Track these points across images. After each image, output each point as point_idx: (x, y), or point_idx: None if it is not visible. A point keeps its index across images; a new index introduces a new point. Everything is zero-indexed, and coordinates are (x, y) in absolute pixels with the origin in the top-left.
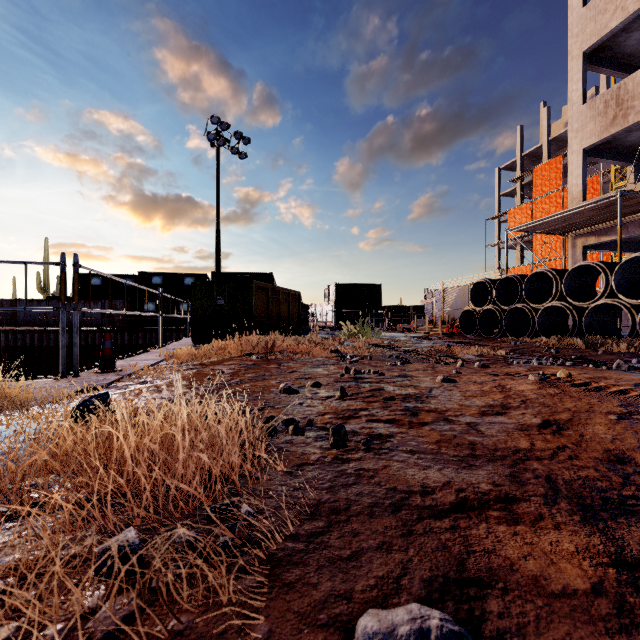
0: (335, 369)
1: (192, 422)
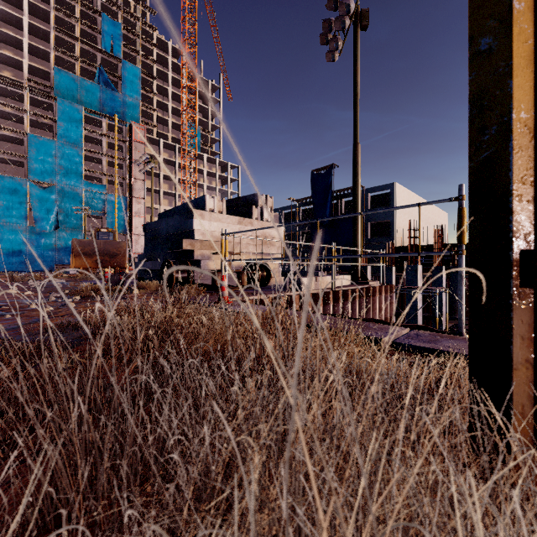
0: (1, 323)
1: (94, 289)
